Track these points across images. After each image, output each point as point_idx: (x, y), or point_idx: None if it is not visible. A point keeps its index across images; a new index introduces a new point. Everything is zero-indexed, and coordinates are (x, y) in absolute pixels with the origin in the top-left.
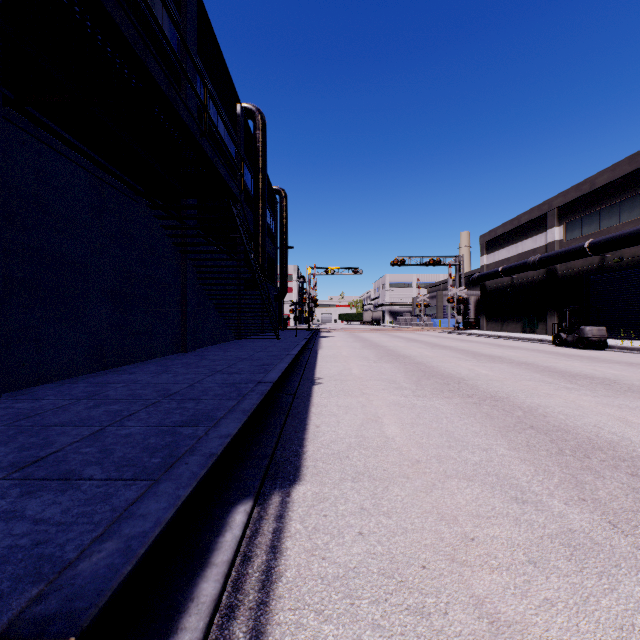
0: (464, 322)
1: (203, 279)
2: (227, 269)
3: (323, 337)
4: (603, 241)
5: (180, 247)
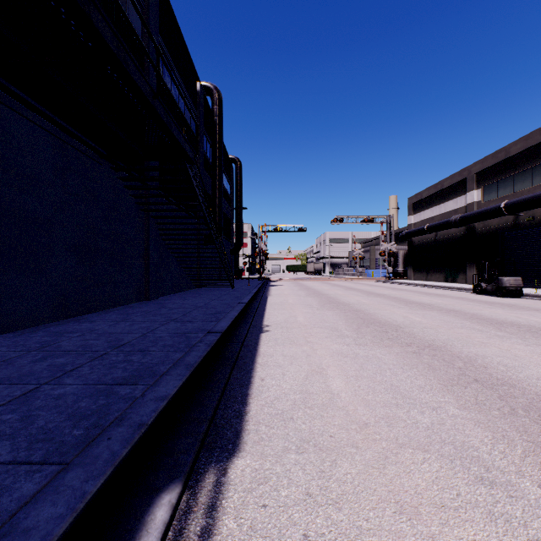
0: (394, 272)
1: (165, 235)
2: (188, 226)
3: (272, 286)
4: (517, 202)
5: (143, 206)
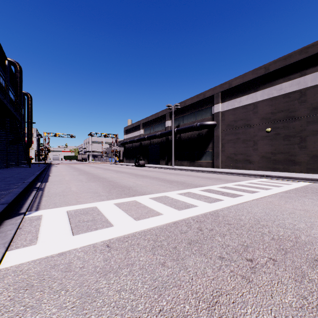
0: (119, 160)
1: None
2: (1, 136)
3: (53, 166)
4: (149, 136)
5: None
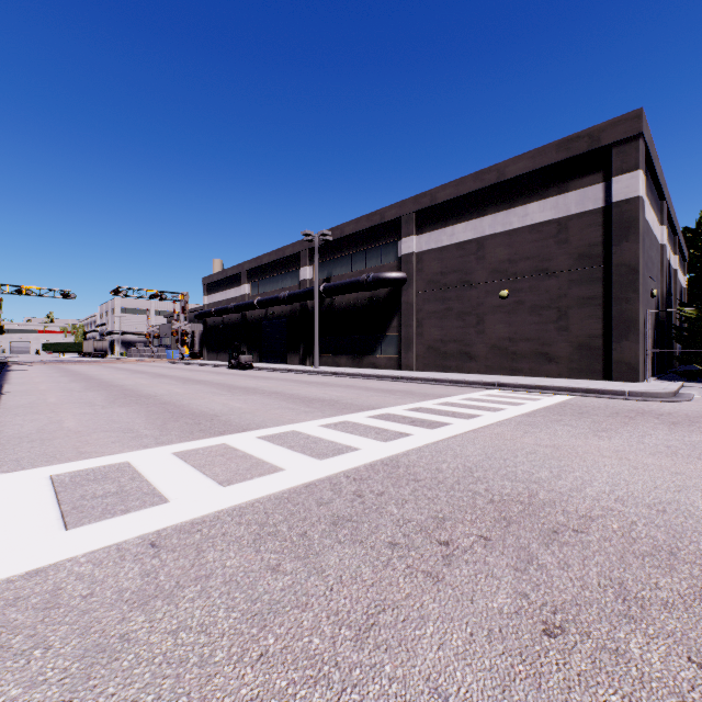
0: (192, 353)
1: None
2: None
3: (13, 370)
4: (263, 301)
5: None
